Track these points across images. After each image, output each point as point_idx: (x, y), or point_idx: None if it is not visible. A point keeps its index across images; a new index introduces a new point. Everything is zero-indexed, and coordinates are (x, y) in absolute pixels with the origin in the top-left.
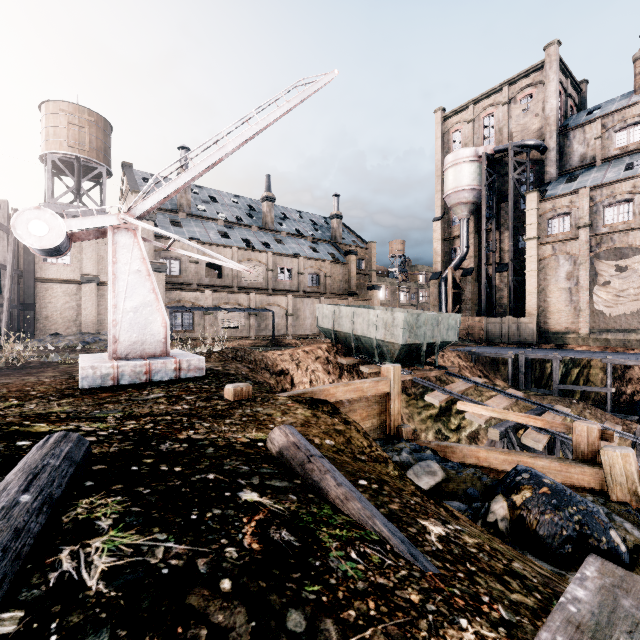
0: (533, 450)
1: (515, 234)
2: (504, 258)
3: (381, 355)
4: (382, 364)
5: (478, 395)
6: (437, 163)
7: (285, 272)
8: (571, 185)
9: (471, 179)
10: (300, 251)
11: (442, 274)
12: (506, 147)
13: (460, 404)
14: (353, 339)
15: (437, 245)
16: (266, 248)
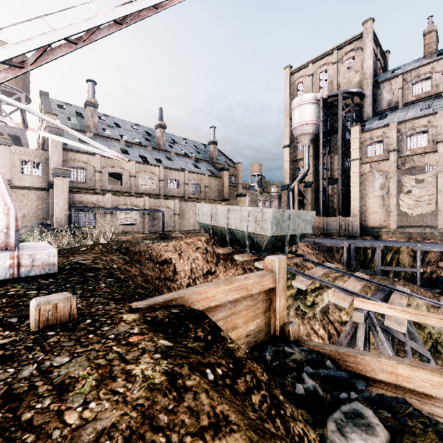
0: (390, 329)
1: (342, 157)
2: (334, 174)
3: (251, 245)
4: (252, 253)
5: (326, 276)
6: (286, 105)
7: (174, 182)
8: (383, 121)
9: (311, 116)
10: (185, 167)
11: (290, 186)
12: (336, 93)
13: (358, 301)
14: (228, 232)
15: (286, 165)
16: (158, 163)
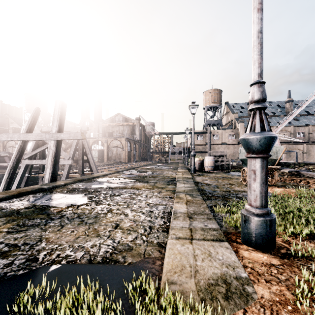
0: None
1: None
2: None
3: None
4: None
5: None
6: None
7: (300, 134)
8: None
9: None
10: (309, 122)
11: None
12: None
13: None
14: None
15: None
16: (289, 124)
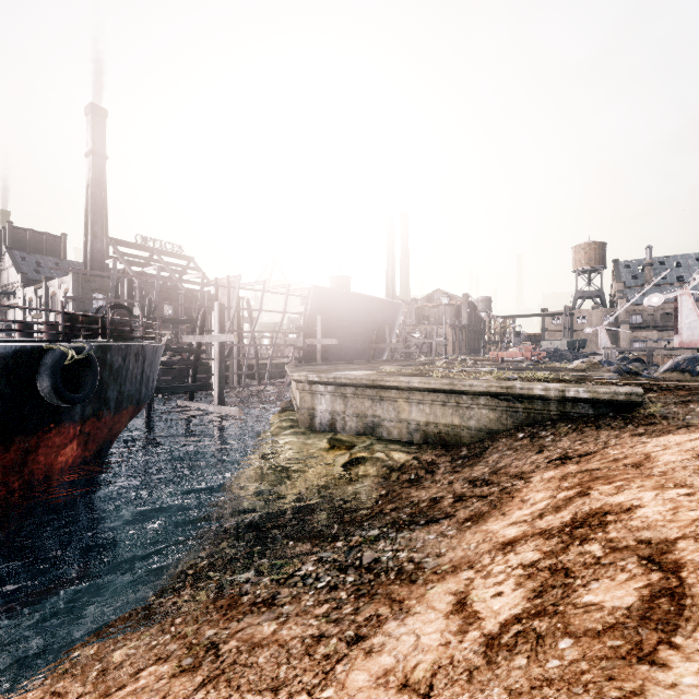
0: None
1: None
2: None
3: None
4: None
5: None
6: None
7: None
8: None
9: None
10: None
11: None
12: None
13: None
14: None
15: None
16: None
